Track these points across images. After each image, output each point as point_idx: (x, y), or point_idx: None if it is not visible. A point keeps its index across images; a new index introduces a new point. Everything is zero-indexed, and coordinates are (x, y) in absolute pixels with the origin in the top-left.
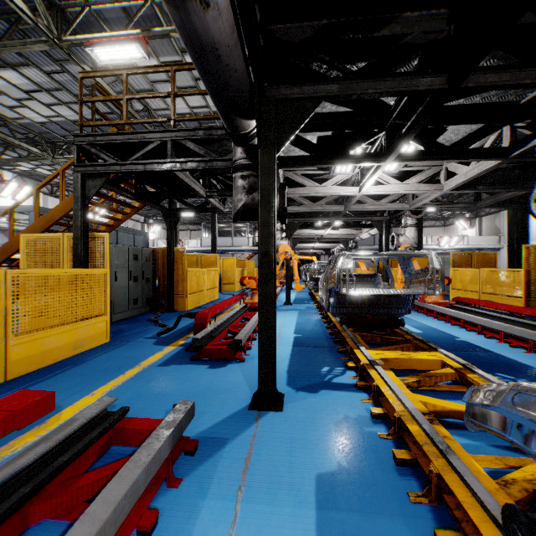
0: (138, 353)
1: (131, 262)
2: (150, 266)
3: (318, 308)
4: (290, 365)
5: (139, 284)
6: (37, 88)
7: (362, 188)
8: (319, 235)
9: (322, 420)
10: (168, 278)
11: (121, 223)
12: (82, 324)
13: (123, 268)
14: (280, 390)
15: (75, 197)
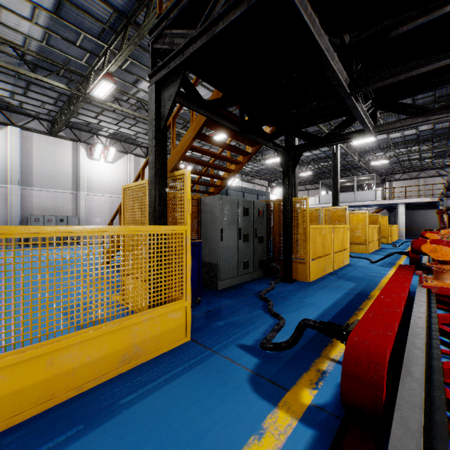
0: (208, 417)
1: (241, 217)
2: (263, 222)
3: None
4: None
5: (250, 244)
6: None
7: None
8: None
9: None
10: (285, 237)
11: (234, 174)
12: (138, 318)
13: (231, 224)
14: None
15: (149, 120)
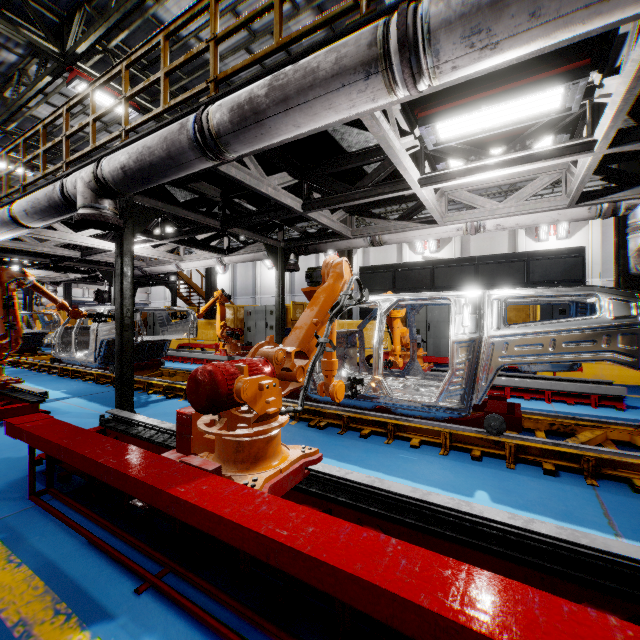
0: None
1: None
2: None
3: None
4: None
5: None
6: None
7: None
8: None
9: None
10: None
11: None
12: None
13: None
14: None
15: None
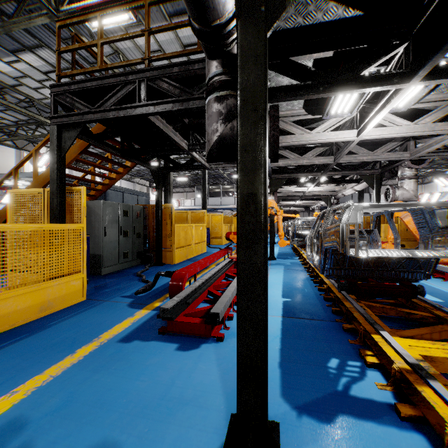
0: (106, 318)
1: (122, 218)
2: (141, 222)
3: (304, 264)
4: (282, 351)
5: (130, 238)
6: (52, 69)
7: (362, 131)
8: (301, 193)
9: None
10: (157, 233)
11: (115, 182)
12: (51, 283)
13: (113, 223)
14: (271, 409)
15: (51, 149)
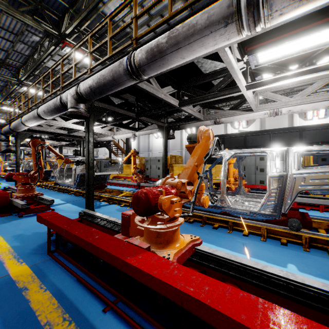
0: None
1: None
2: None
3: None
4: None
5: None
6: None
7: None
8: None
9: None
10: None
11: None
12: None
13: None
14: None
15: None
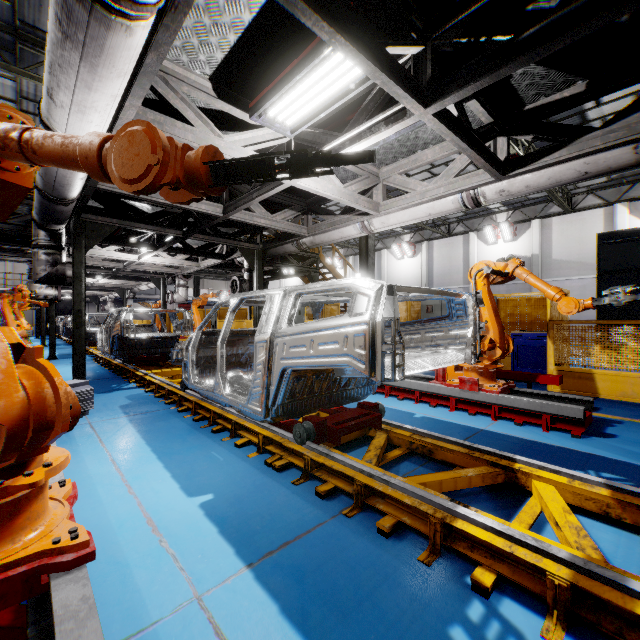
0: None
1: None
2: None
3: (94, 359)
4: None
5: None
6: None
7: (141, 258)
8: (88, 282)
9: (118, 397)
10: None
11: None
12: None
13: None
14: None
15: None
